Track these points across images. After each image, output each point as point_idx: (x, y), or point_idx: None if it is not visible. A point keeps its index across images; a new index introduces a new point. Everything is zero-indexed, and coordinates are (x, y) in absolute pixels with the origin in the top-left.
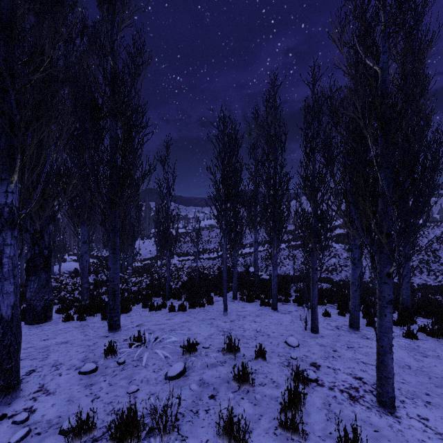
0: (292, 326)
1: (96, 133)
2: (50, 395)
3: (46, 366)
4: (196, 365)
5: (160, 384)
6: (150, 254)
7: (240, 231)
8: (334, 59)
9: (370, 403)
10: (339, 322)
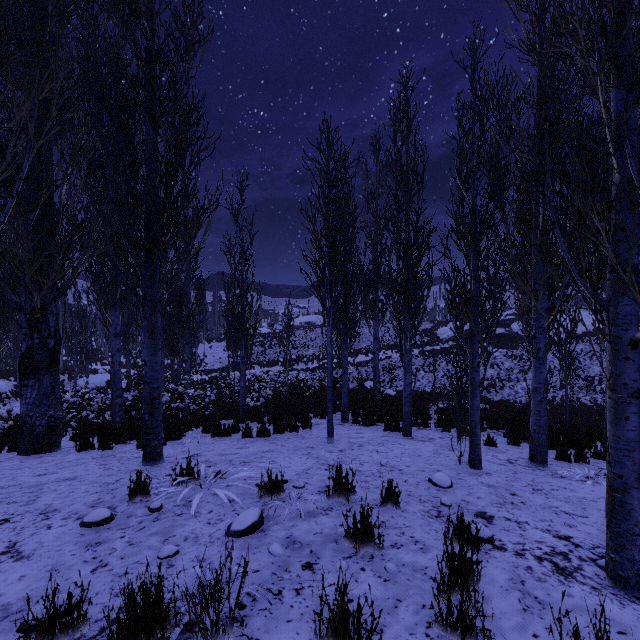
0: (437, 458)
1: (122, 140)
2: (22, 560)
3: (30, 514)
4: (281, 514)
5: (218, 544)
6: (220, 363)
7: (353, 316)
8: (505, 33)
9: (596, 580)
10: (511, 453)
